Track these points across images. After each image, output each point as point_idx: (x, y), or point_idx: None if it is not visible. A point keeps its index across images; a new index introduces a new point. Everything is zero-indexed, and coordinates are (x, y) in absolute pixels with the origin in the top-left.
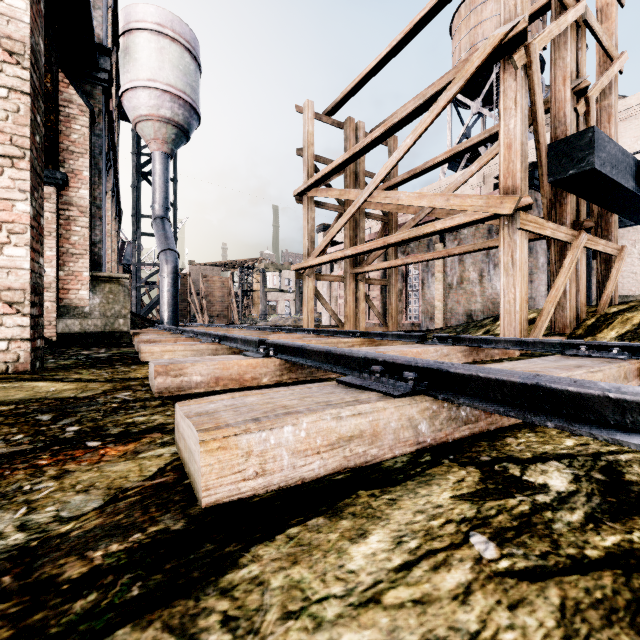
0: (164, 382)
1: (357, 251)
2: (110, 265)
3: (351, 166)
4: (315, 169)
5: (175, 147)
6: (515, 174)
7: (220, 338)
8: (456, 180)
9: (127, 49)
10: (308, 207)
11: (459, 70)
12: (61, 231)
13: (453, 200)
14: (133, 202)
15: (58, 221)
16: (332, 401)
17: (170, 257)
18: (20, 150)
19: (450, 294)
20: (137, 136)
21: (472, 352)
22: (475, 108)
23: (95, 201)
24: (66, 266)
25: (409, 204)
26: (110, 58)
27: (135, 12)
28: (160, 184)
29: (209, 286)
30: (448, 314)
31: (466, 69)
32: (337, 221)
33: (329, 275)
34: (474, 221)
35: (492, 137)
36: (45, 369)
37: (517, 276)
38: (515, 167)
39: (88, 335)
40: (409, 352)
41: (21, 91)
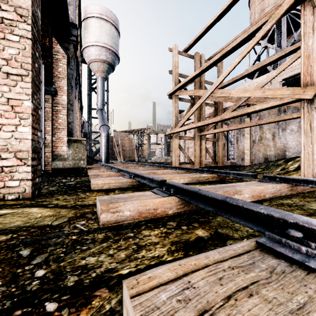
0: (106, 217)
1: (204, 123)
2: (77, 133)
3: (197, 78)
4: (178, 81)
5: (107, 74)
6: (313, 73)
7: (134, 175)
8: (262, 81)
9: (85, 27)
10: (175, 101)
11: (272, 13)
12: (53, 117)
13: (268, 92)
14: (88, 102)
15: (52, 112)
16: (308, 309)
17: (105, 128)
18: (26, 71)
19: (254, 146)
20: (90, 70)
21: (294, 187)
22: (263, 44)
23: (70, 102)
24: (56, 135)
25: (237, 96)
26: (77, 29)
27: (89, 9)
28: (100, 93)
29: (123, 142)
30: (253, 157)
31: (278, 12)
32: (190, 108)
33: (186, 136)
34: (282, 104)
35: (286, 55)
36: (41, 194)
37: (314, 137)
38: (313, 69)
39: (66, 169)
40: (257, 189)
41: (26, 37)
